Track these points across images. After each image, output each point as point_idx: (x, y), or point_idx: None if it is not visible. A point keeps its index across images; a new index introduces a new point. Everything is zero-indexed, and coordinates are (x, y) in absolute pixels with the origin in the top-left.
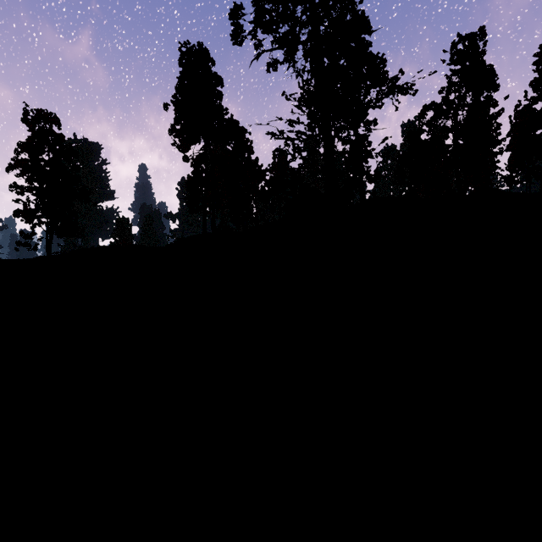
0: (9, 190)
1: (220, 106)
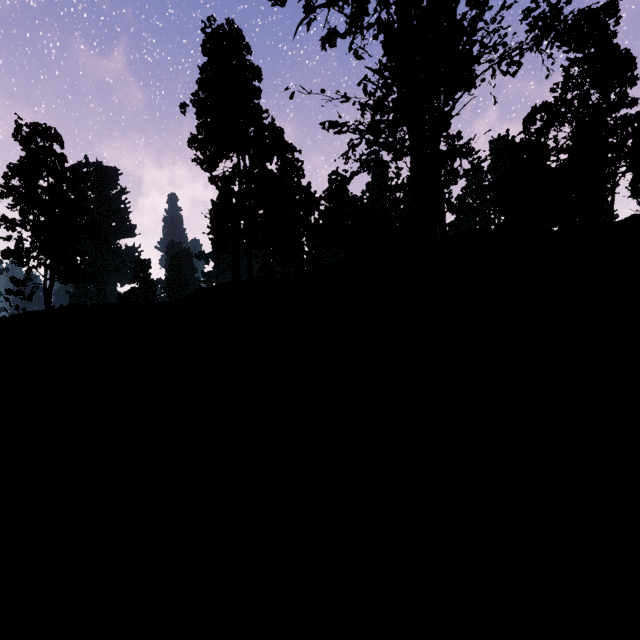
0: None
1: (257, 106)
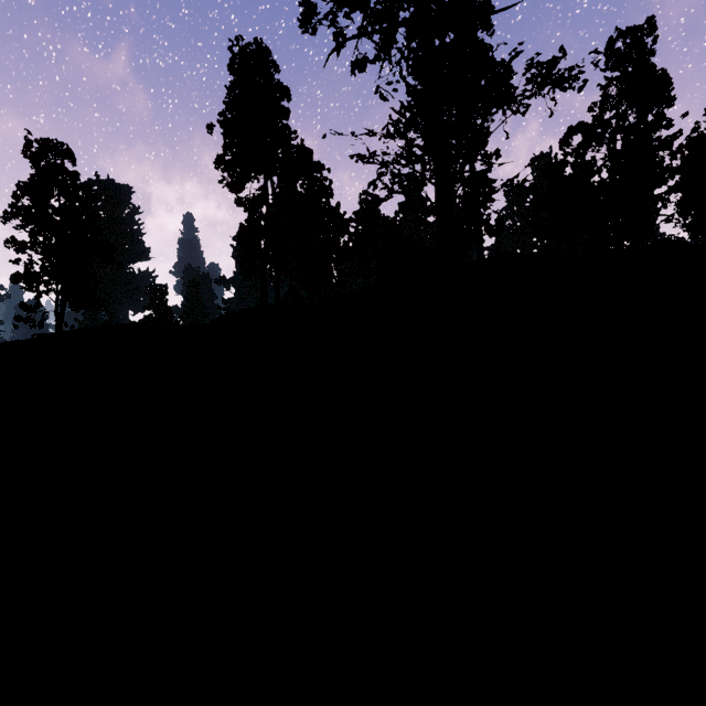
0: (5, 246)
1: (286, 127)
